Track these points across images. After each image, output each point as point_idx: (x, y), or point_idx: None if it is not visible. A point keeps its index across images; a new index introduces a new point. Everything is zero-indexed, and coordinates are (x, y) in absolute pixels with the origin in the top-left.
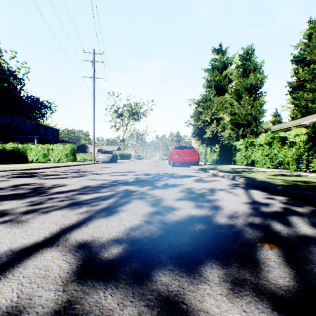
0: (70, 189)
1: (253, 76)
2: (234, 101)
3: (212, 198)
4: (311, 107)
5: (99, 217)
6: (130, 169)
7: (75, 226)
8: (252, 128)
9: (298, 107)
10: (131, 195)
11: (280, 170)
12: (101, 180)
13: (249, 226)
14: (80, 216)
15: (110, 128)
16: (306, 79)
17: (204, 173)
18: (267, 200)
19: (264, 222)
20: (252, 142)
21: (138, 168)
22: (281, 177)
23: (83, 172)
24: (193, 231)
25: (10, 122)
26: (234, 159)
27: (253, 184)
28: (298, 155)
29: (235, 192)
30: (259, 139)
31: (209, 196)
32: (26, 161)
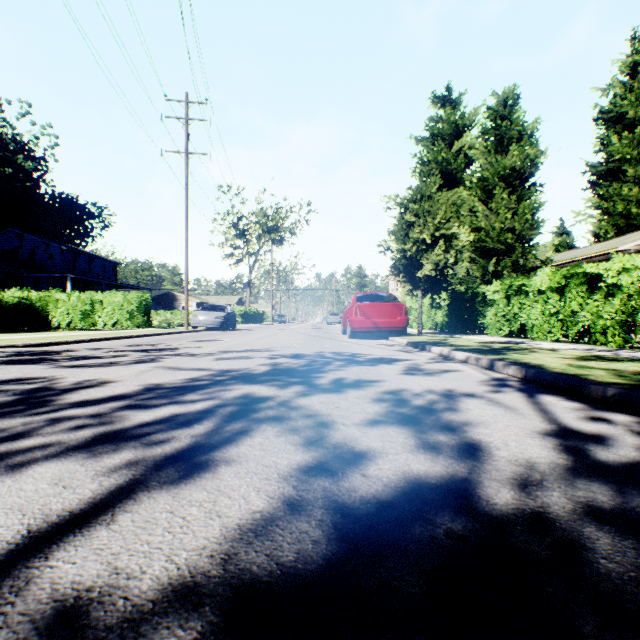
0: (112, 393)
1: (517, 151)
2: (478, 204)
3: (454, 419)
4: (637, 216)
5: (158, 483)
6: (260, 344)
7: (76, 524)
8: (514, 258)
9: (610, 215)
10: (256, 410)
11: (585, 347)
12: (193, 371)
13: (590, 522)
14: (104, 481)
15: (223, 259)
16: (626, 158)
17: (421, 353)
18: (596, 426)
19: (627, 503)
20: (521, 286)
21: (279, 342)
22: (600, 362)
23: (159, 350)
24: (431, 542)
25: (17, 246)
26: (482, 322)
27: (541, 382)
28: (628, 314)
29: (506, 403)
30: (538, 281)
31: (446, 413)
32: (47, 327)
